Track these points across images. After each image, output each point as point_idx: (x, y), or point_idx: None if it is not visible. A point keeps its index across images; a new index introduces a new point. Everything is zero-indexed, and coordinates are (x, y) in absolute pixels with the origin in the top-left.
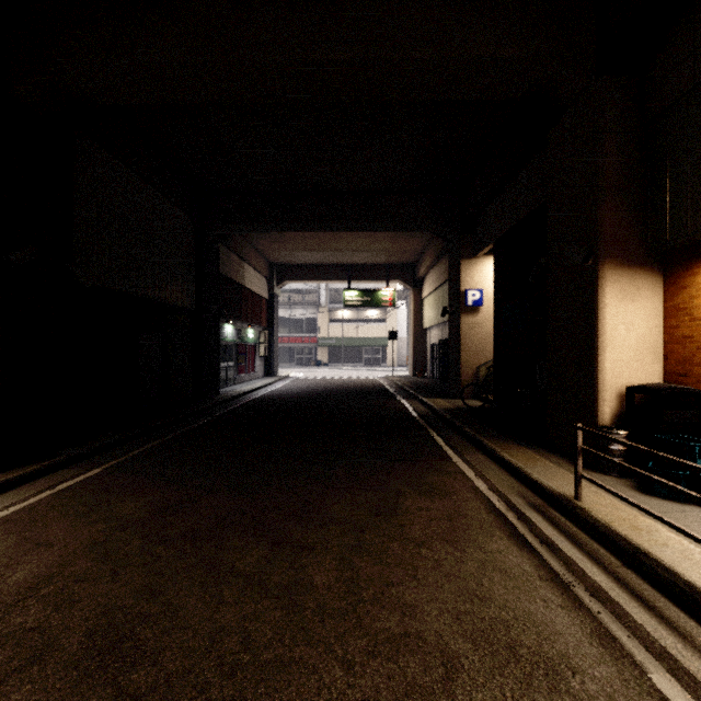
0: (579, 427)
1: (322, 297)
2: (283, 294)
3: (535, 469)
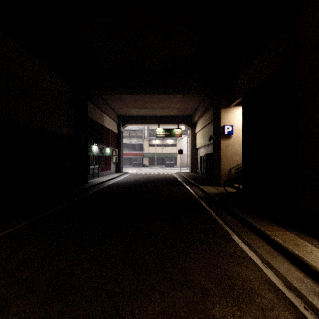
0: None
1: (145, 133)
2: (126, 132)
3: (311, 257)
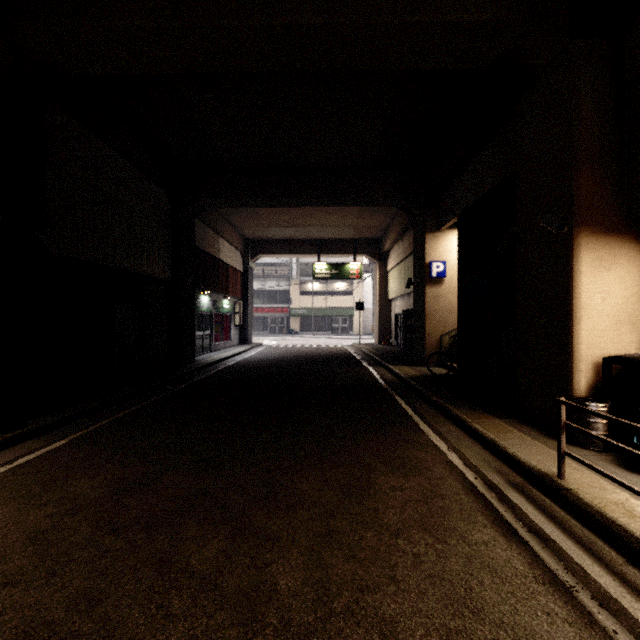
0: (564, 402)
1: (294, 270)
2: (257, 267)
3: (509, 441)
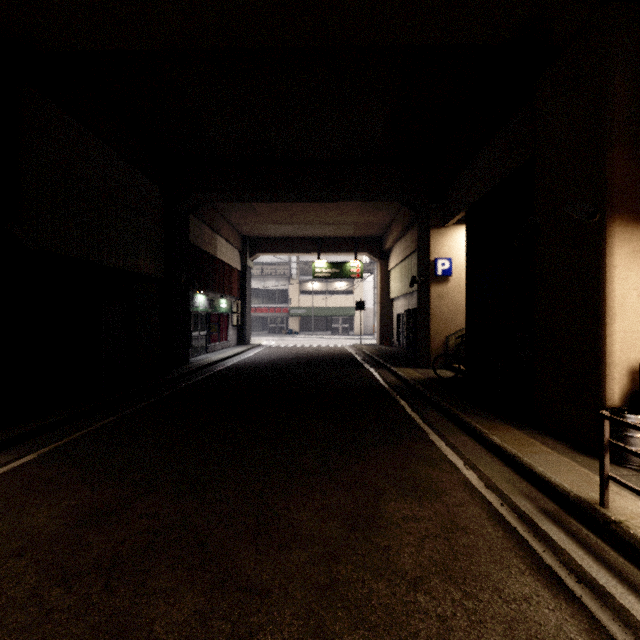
0: (609, 417)
1: (293, 270)
2: (256, 266)
3: (533, 457)
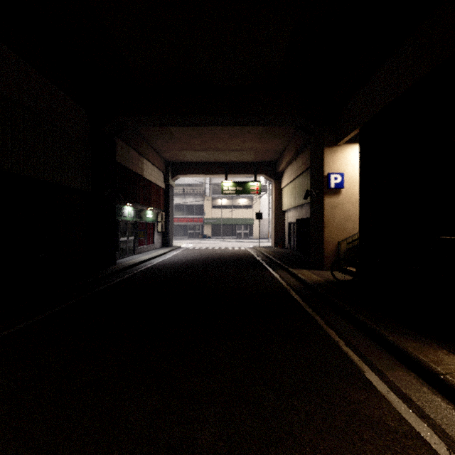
0: None
1: (207, 189)
2: (179, 187)
3: None
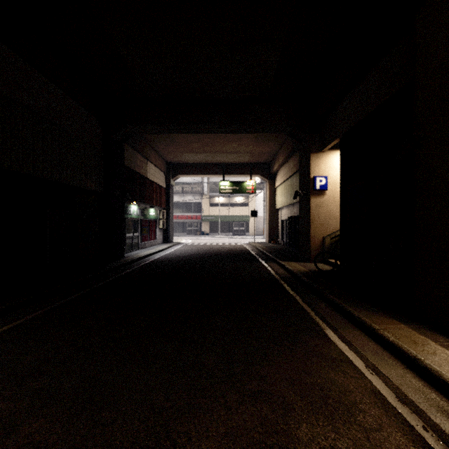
0: None
1: (205, 188)
2: (178, 186)
3: (434, 359)
